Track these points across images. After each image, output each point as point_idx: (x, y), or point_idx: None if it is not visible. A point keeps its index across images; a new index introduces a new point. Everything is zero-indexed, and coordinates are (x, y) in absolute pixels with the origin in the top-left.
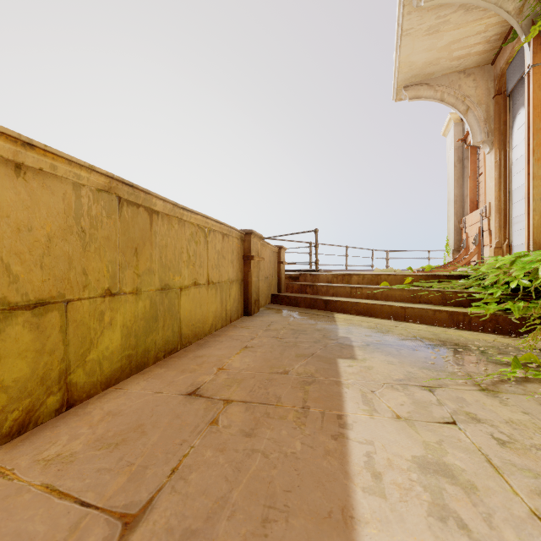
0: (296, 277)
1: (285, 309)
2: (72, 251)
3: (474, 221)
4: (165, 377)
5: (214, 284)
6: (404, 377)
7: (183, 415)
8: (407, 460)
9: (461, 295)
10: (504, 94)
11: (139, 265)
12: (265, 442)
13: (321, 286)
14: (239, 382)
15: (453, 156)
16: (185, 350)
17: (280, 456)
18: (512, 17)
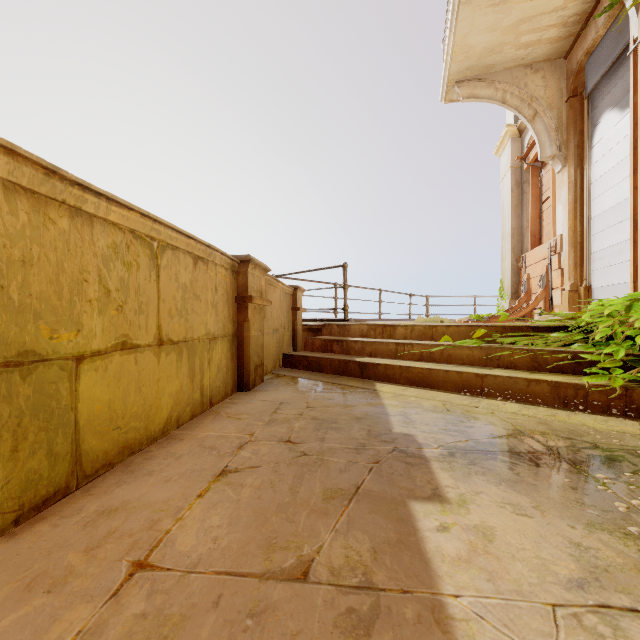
0: (317, 329)
1: (302, 377)
2: None
3: (539, 259)
4: None
5: (174, 344)
6: (580, 569)
7: None
8: None
9: (562, 356)
10: (580, 95)
11: None
12: None
13: (354, 343)
14: (169, 638)
15: (510, 179)
16: (88, 489)
17: None
18: None
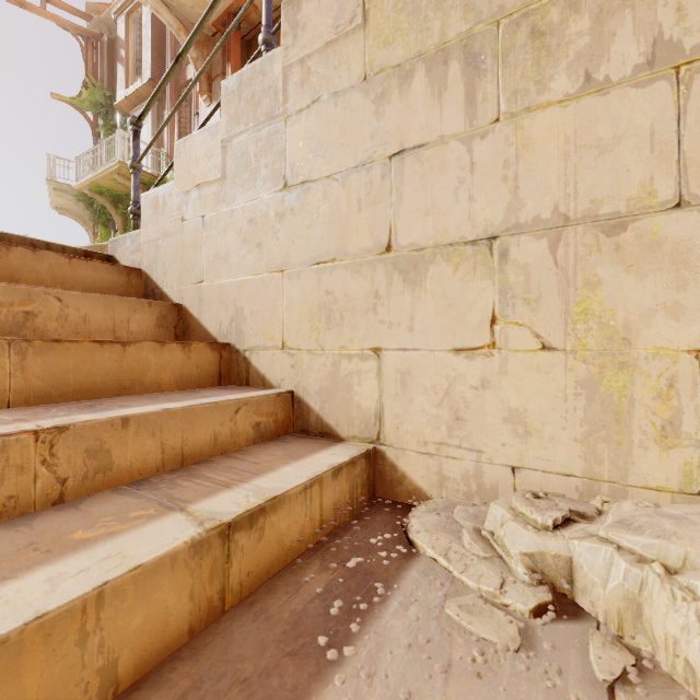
0: None
1: None
2: None
3: None
4: None
5: None
6: None
7: None
8: None
9: None
10: None
11: None
12: None
13: None
14: None
15: None
16: None
17: None
18: (88, 216)
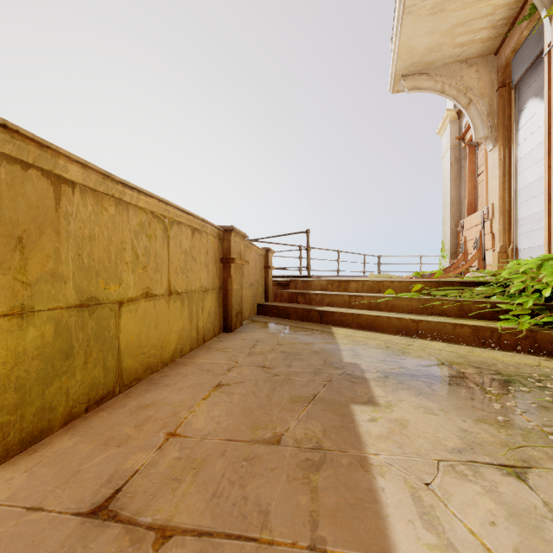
0: (285, 284)
1: (273, 322)
2: None
3: (474, 224)
4: (68, 460)
5: (179, 294)
6: (462, 443)
7: None
8: None
9: (483, 305)
10: (508, 86)
11: (29, 266)
12: None
13: (315, 295)
14: (197, 468)
15: (450, 156)
16: (127, 393)
17: None
18: None
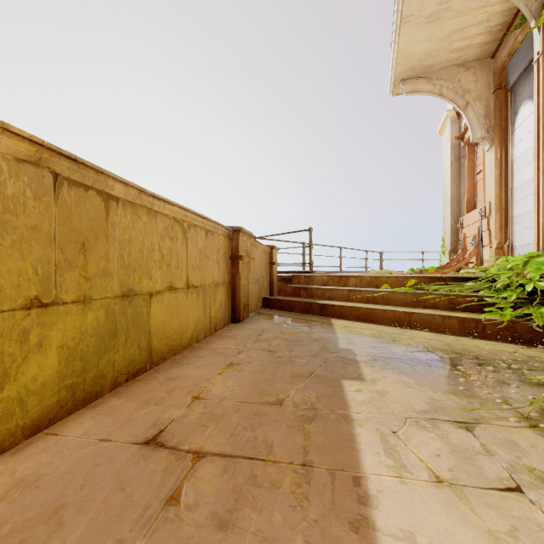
0: (289, 279)
1: (277, 315)
2: None
3: (472, 221)
4: (120, 412)
5: (195, 288)
6: (429, 407)
7: (129, 484)
8: None
9: (471, 299)
10: (505, 88)
11: (89, 264)
12: (247, 541)
13: (316, 289)
14: (218, 419)
15: (449, 155)
16: (156, 369)
17: None
18: None
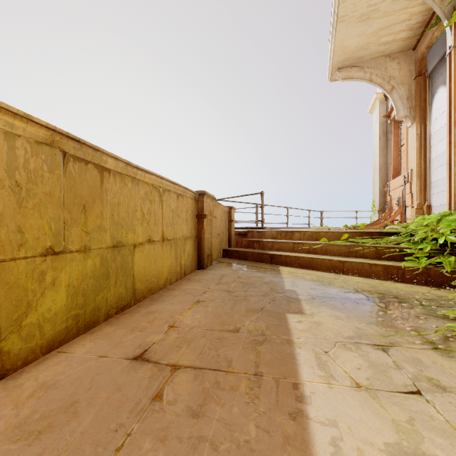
0: (244, 234)
1: (235, 263)
2: (3, 207)
3: (397, 186)
4: (113, 337)
5: (168, 241)
6: (354, 334)
7: (124, 387)
8: (381, 450)
9: (393, 250)
10: (424, 75)
11: (88, 222)
12: (214, 425)
13: (267, 242)
14: (189, 342)
15: (378, 130)
16: (139, 305)
17: (231, 448)
18: (436, 3)
